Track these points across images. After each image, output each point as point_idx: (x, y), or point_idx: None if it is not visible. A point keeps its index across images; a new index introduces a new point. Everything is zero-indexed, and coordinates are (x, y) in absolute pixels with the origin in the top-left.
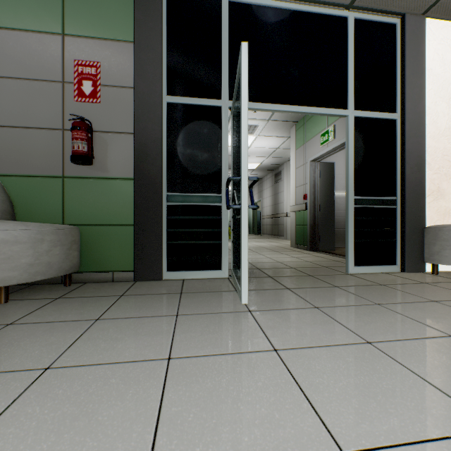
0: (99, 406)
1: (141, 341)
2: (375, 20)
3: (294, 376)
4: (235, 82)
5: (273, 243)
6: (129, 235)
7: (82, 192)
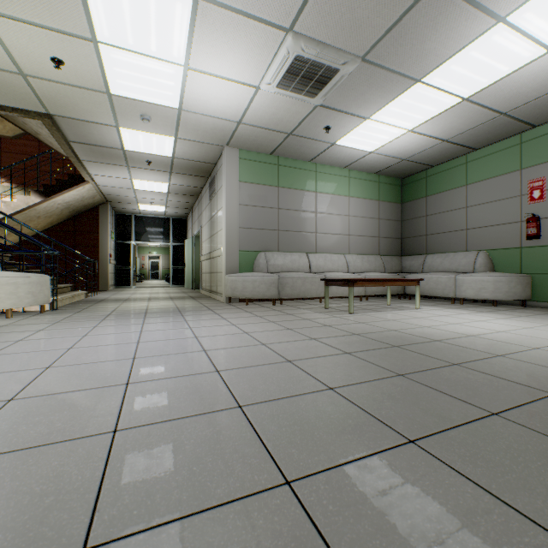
0: (540, 320)
1: None
2: None
3: None
4: None
5: None
6: None
7: (532, 255)
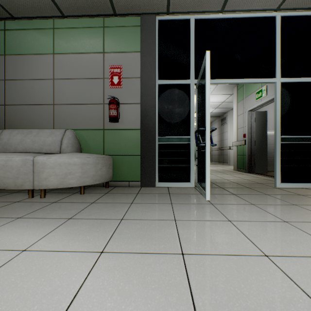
0: (152, 232)
1: (158, 213)
2: (297, 15)
3: (241, 231)
4: (200, 70)
5: (220, 167)
6: (137, 161)
7: (113, 137)
